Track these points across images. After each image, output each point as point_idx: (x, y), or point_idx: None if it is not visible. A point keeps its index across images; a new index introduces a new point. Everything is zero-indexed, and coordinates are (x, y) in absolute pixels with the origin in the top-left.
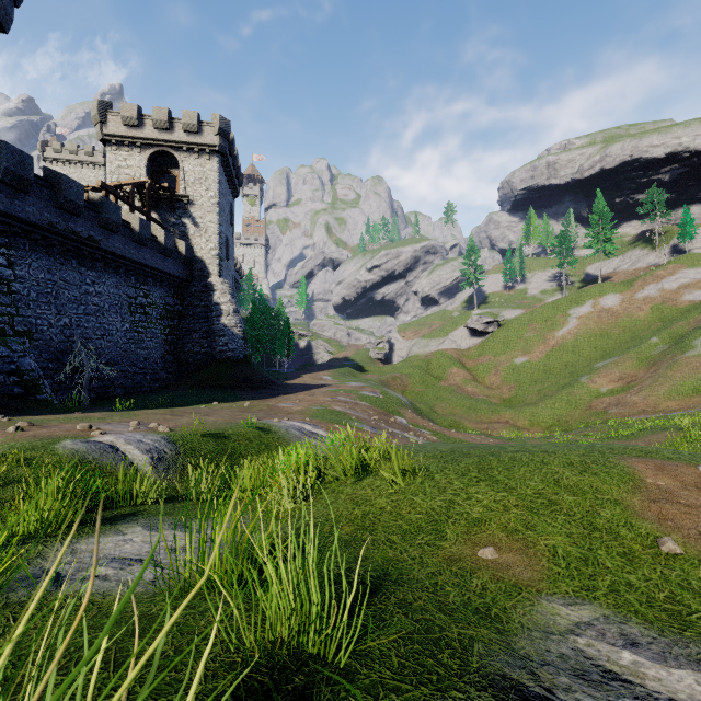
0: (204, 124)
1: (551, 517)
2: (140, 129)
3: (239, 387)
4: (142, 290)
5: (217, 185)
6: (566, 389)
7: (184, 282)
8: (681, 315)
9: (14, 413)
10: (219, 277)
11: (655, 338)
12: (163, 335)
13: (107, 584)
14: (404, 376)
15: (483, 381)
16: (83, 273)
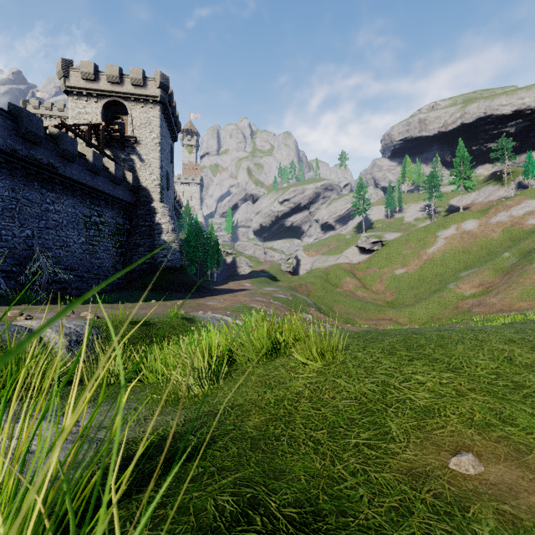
0: (148, 79)
1: (529, 405)
2: (96, 83)
3: (175, 290)
4: (96, 211)
5: (159, 129)
6: (437, 293)
7: (132, 206)
8: (527, 236)
9: None
10: (160, 203)
11: (507, 253)
12: (114, 248)
13: None
14: (308, 283)
15: (370, 288)
16: (44, 193)
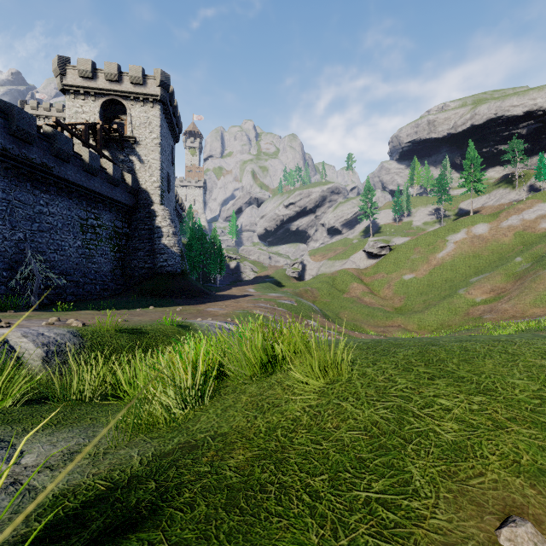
0: (148, 77)
1: None
2: (94, 81)
3: (175, 295)
4: (93, 213)
5: (159, 129)
6: (447, 299)
7: (131, 208)
8: (540, 240)
9: None
10: (161, 205)
11: (519, 258)
12: (112, 252)
13: None
14: (314, 289)
15: (378, 294)
16: (37, 195)
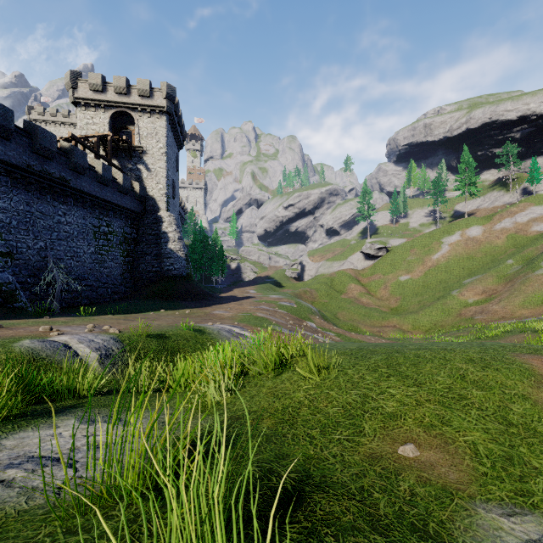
0: (154, 90)
1: (464, 412)
2: (104, 94)
3: (182, 298)
4: (105, 221)
5: (165, 138)
6: (441, 300)
7: (139, 215)
8: (531, 243)
9: None
10: (167, 211)
11: (510, 261)
12: (122, 257)
13: (8, 492)
14: (313, 290)
15: (375, 294)
16: (56, 206)
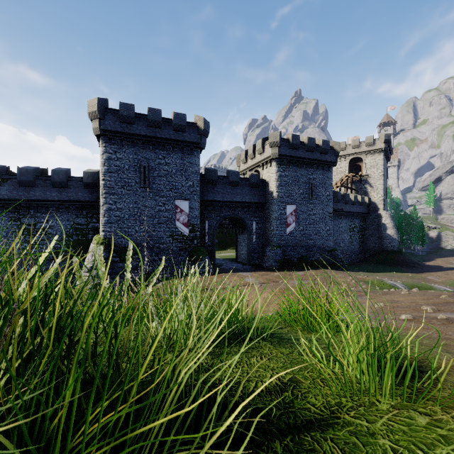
0: (376, 140)
1: None
2: (346, 151)
3: (399, 265)
4: (352, 222)
5: (382, 166)
6: None
7: (366, 214)
8: None
9: (348, 270)
10: (383, 210)
11: None
12: (359, 239)
13: None
14: None
15: None
16: (338, 221)
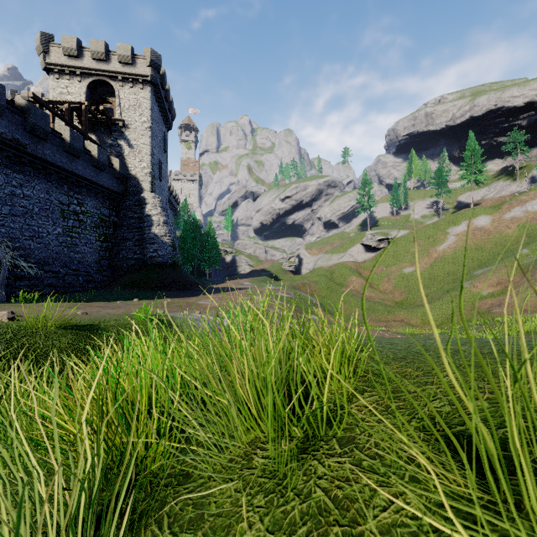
0: (137, 56)
1: None
2: (80, 60)
3: (166, 288)
4: (76, 199)
5: (149, 111)
6: (451, 293)
7: (119, 195)
8: None
9: None
10: (151, 193)
11: (525, 250)
12: (98, 242)
13: None
14: (312, 283)
15: (378, 287)
16: (9, 174)
